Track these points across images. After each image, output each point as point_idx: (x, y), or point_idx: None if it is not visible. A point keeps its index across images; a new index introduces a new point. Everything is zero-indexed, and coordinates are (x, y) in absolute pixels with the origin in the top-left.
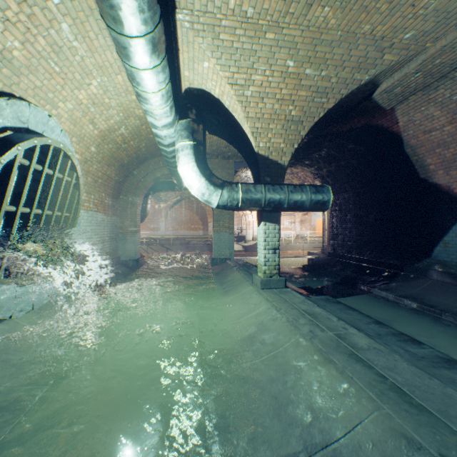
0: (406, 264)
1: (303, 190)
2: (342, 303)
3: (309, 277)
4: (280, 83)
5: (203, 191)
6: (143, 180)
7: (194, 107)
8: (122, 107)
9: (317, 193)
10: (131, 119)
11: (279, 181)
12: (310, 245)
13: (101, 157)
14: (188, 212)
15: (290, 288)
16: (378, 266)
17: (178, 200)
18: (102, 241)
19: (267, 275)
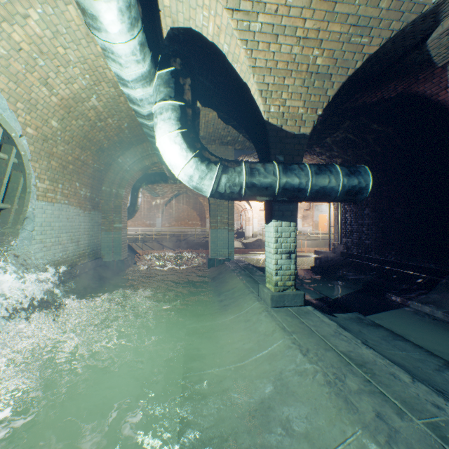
0: (448, 269)
1: (332, 171)
2: (382, 327)
3: (323, 282)
4: (304, 9)
5: (191, 172)
6: (129, 169)
7: (179, 56)
8: (86, 64)
9: (350, 175)
10: (102, 85)
11: (296, 160)
12: (313, 242)
13: (69, 136)
14: (186, 207)
15: (310, 306)
16: (407, 270)
17: (174, 195)
18: (76, 240)
19: (279, 287)
